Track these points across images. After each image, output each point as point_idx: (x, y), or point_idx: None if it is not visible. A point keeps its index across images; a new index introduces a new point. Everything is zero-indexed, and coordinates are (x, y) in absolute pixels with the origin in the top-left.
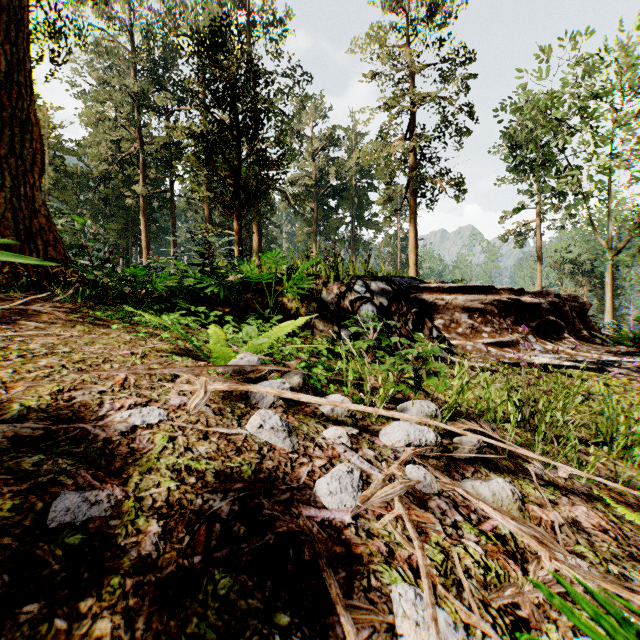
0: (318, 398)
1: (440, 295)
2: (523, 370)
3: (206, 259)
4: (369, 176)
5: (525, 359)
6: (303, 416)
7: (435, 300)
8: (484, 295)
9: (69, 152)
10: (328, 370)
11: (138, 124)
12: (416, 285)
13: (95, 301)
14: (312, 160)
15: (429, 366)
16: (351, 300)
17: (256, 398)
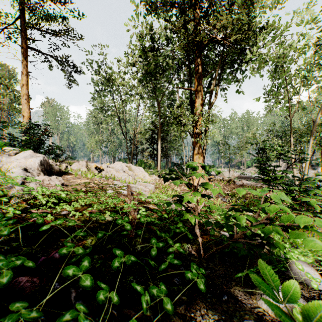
0: None
1: None
2: None
3: None
4: None
5: None
6: None
7: None
8: None
9: None
10: None
11: None
12: None
13: None
14: None
15: None
16: None
17: None
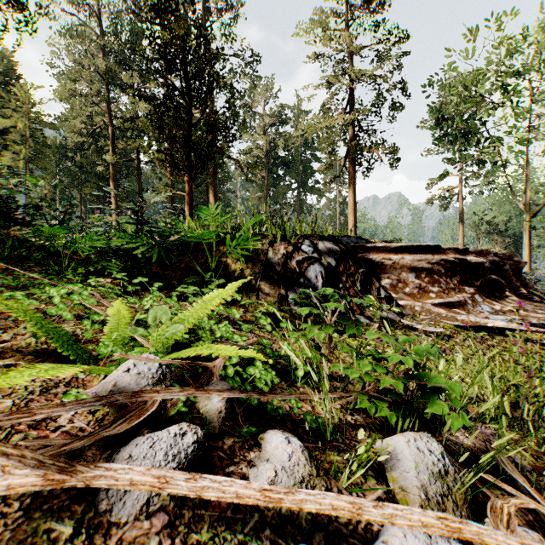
0: (242, 482)
1: (387, 255)
2: (477, 334)
3: (140, 217)
4: (312, 148)
5: (478, 322)
6: (209, 529)
7: (382, 260)
8: (431, 255)
9: (48, 125)
10: (271, 358)
11: (108, 100)
12: (363, 245)
13: (14, 263)
14: (263, 134)
15: (430, 384)
16: (298, 260)
17: (109, 495)
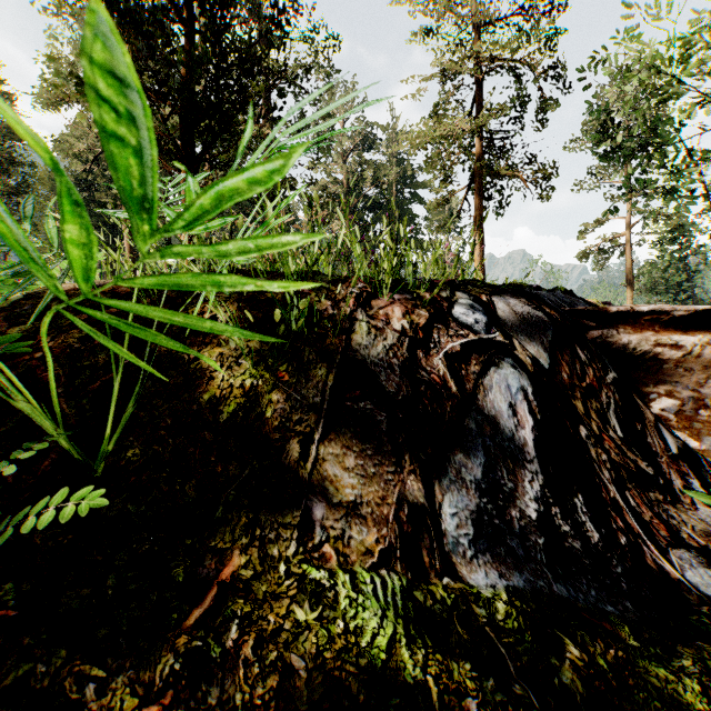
0: None
1: (664, 334)
2: None
3: None
4: (413, 184)
5: None
6: None
7: (654, 347)
8: None
9: None
10: None
11: None
12: (598, 307)
13: None
14: (343, 163)
15: None
16: (451, 353)
17: None
